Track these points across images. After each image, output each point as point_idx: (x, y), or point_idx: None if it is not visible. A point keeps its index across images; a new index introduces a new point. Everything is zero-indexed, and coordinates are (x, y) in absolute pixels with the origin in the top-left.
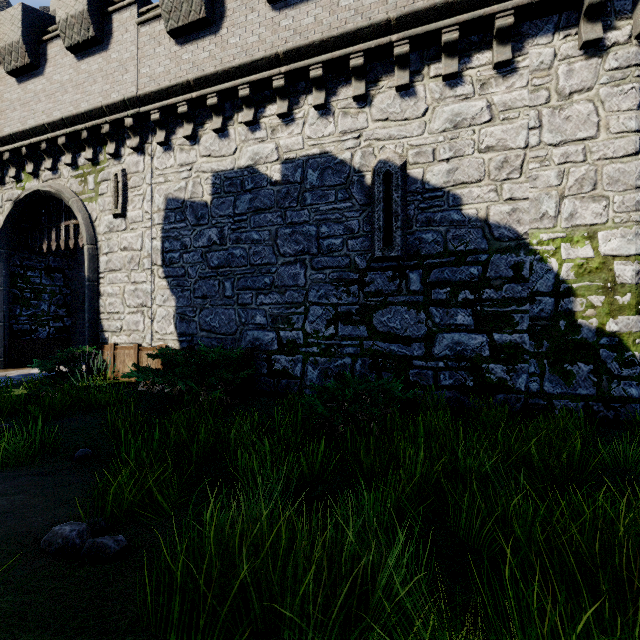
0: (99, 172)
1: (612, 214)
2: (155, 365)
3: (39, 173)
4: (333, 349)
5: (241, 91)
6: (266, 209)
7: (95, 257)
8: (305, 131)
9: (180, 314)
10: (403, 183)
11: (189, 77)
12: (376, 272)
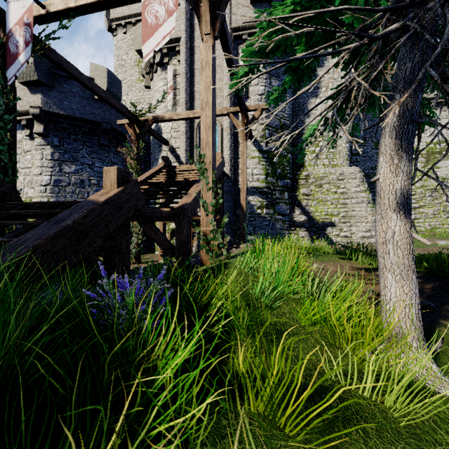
0: None
1: (36, 193)
2: None
3: None
4: None
5: None
6: None
7: None
8: None
9: None
10: None
11: None
12: None
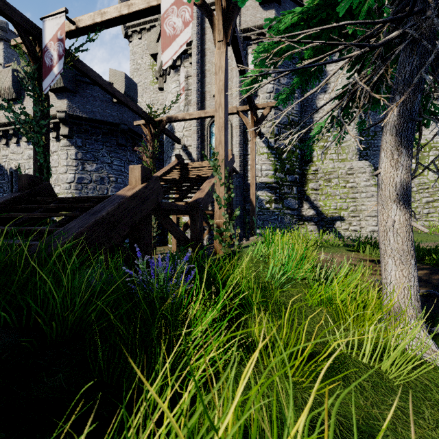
0: None
1: (61, 190)
2: None
3: None
4: None
5: None
6: None
7: None
8: None
9: None
10: (16, 176)
11: None
12: None
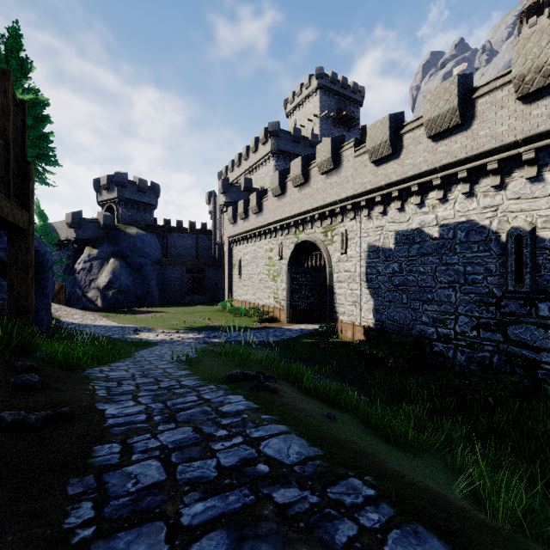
0: (333, 230)
1: None
2: (362, 335)
3: (305, 230)
4: (476, 345)
5: (412, 188)
6: (428, 254)
7: (331, 274)
8: (455, 207)
9: (376, 309)
10: (532, 242)
11: (382, 184)
12: (509, 300)
